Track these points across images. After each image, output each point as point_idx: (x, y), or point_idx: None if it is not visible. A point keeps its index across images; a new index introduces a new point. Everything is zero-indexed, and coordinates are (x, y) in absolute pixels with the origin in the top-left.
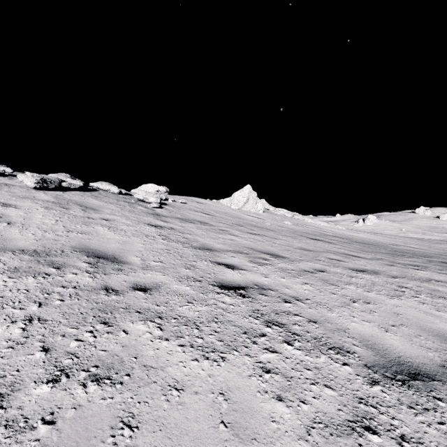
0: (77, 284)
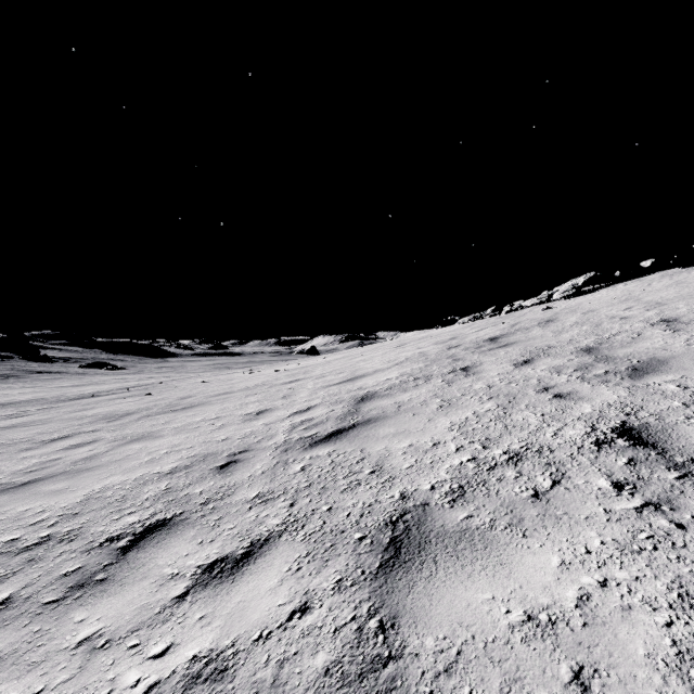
0: (547, 381)
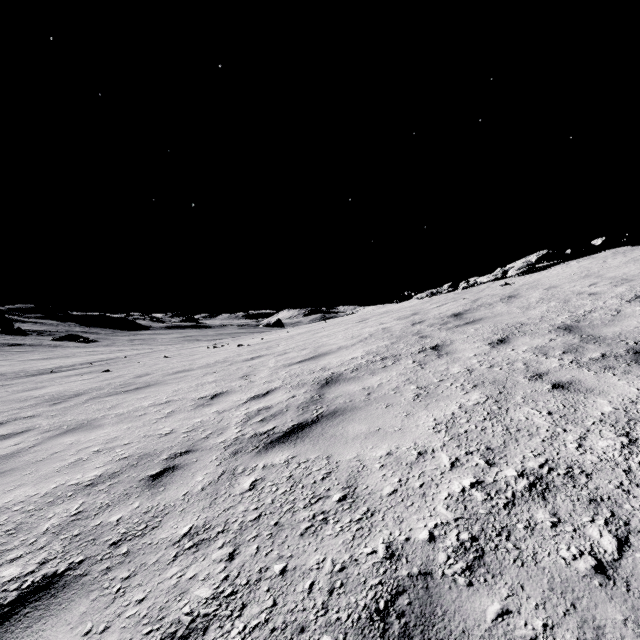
0: (536, 365)
